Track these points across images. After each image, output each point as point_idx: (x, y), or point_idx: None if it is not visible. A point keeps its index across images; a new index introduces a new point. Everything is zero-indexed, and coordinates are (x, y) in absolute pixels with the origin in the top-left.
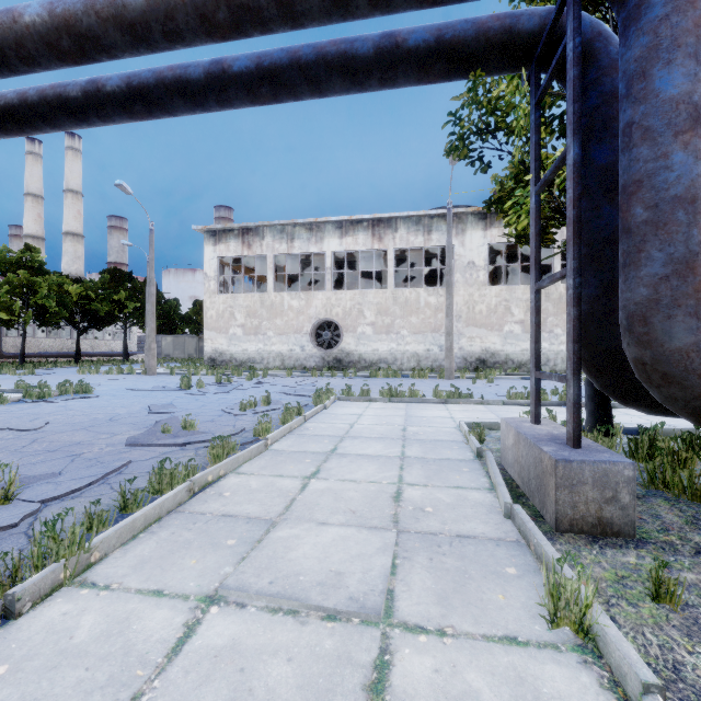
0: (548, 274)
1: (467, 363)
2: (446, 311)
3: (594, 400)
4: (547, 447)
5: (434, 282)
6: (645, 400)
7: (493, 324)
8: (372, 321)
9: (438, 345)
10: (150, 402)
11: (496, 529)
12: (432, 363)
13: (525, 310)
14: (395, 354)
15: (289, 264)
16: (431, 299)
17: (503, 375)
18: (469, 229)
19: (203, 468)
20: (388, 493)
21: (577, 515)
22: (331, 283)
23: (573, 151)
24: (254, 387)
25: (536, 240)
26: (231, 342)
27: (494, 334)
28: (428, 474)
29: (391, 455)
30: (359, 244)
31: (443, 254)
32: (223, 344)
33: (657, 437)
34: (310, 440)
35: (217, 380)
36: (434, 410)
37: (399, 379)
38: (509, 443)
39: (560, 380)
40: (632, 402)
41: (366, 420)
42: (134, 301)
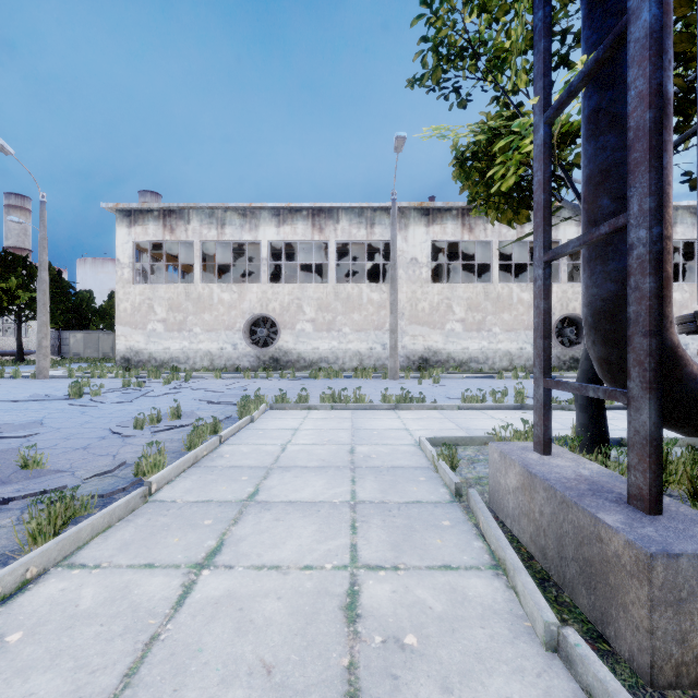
0: (482, 276)
1: (410, 361)
2: (390, 307)
3: (588, 411)
4: (607, 514)
5: (375, 279)
6: (693, 418)
7: (435, 322)
8: (313, 317)
9: (381, 343)
10: (10, 419)
11: (546, 695)
12: (375, 362)
13: (466, 309)
14: (337, 353)
15: (222, 255)
16: (373, 295)
17: (445, 373)
18: (412, 224)
19: (7, 557)
20: (335, 597)
21: (689, 655)
22: (267, 275)
23: (649, 11)
24: (169, 393)
25: (545, 190)
26: (150, 339)
27: (436, 332)
28: (395, 539)
29: (337, 499)
30: (298, 234)
31: (385, 250)
32: (140, 341)
33: (668, 458)
34: (221, 478)
35: (124, 385)
36: (384, 419)
37: (341, 380)
38: (509, 483)
39: (609, 397)
40: (673, 421)
41: (303, 437)
42: (30, 291)
